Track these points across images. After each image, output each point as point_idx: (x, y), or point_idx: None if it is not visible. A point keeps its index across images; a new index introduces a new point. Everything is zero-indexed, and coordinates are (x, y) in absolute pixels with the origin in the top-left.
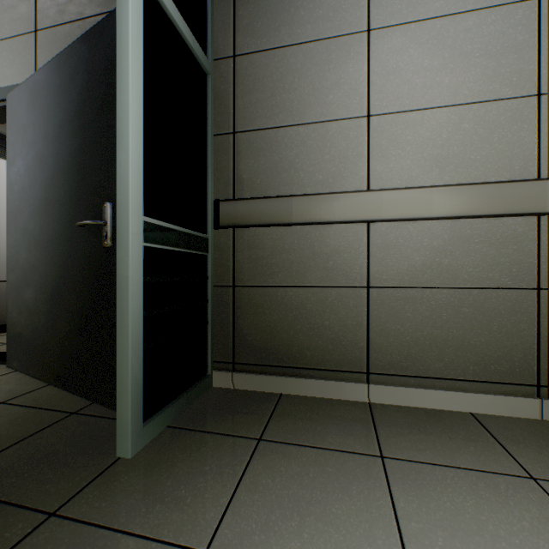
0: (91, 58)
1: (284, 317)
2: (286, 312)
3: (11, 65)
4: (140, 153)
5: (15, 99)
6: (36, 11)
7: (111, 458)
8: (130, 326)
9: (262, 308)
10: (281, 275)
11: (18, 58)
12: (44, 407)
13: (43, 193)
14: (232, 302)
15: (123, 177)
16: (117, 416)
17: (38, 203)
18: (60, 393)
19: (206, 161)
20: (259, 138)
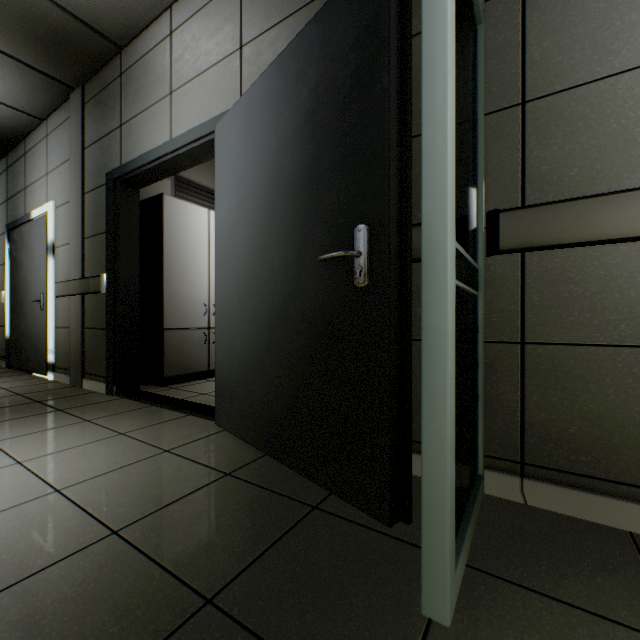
0: (330, 37)
1: (631, 400)
2: (637, 391)
3: (216, 94)
4: (453, 131)
5: (225, 126)
6: (241, 25)
7: (415, 616)
8: (448, 411)
9: (581, 380)
10: (625, 327)
11: (223, 84)
12: (275, 490)
13: (259, 227)
14: (518, 367)
15: (435, 171)
16: (424, 551)
17: (253, 240)
18: (283, 470)
19: (474, 155)
20: (574, 101)
